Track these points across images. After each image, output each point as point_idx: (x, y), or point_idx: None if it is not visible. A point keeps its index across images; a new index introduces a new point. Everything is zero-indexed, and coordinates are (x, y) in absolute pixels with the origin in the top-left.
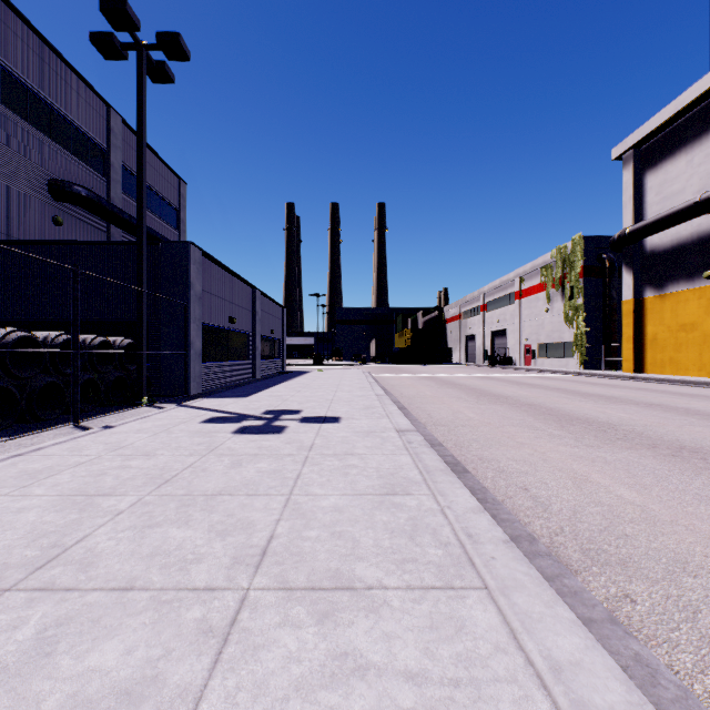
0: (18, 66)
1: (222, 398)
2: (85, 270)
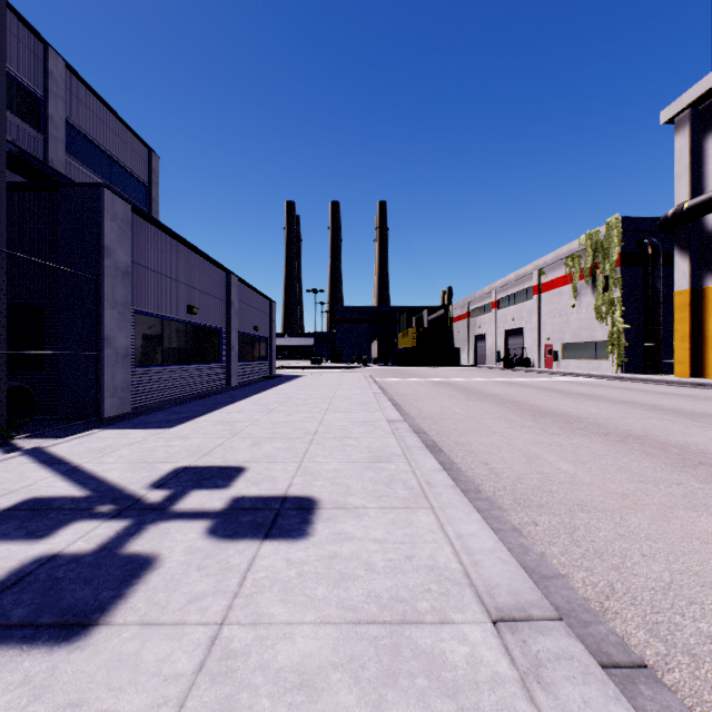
0: None
1: (132, 429)
2: None
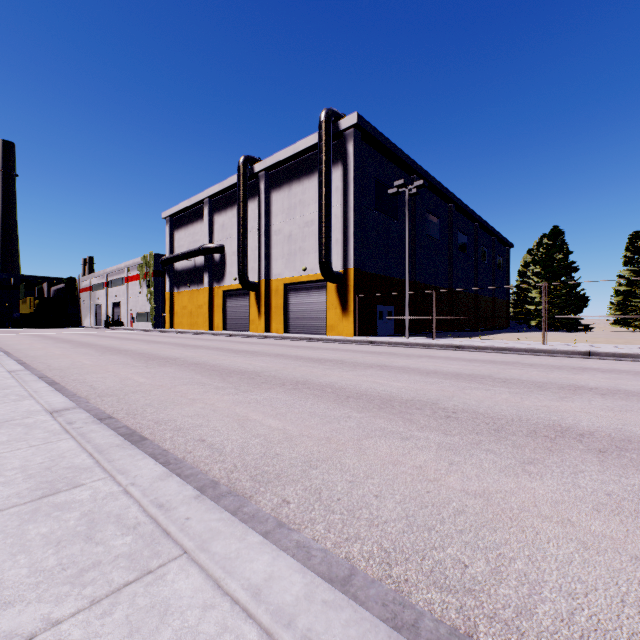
0: None
1: None
2: None
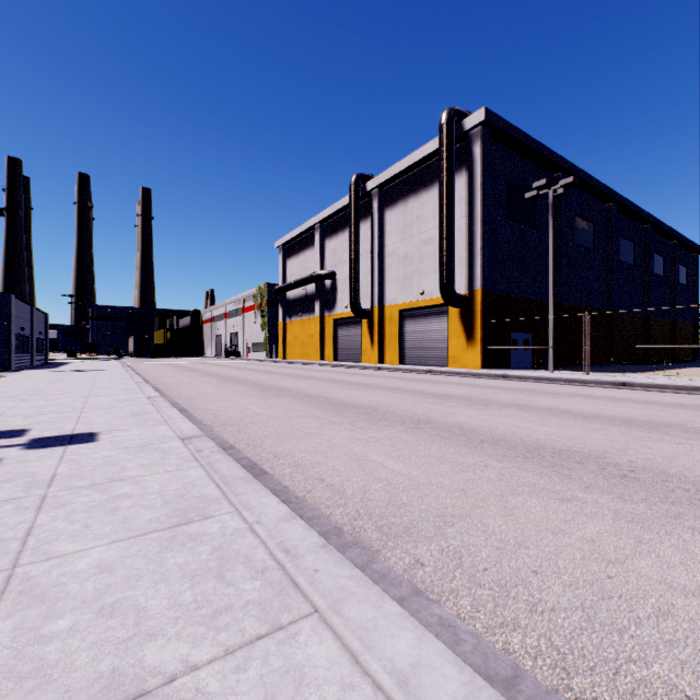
0: None
1: (42, 369)
2: None
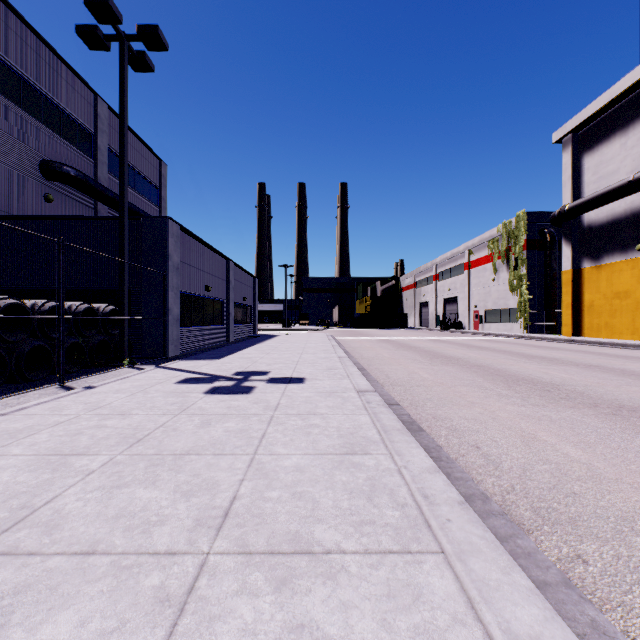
0: (12, 56)
1: (197, 360)
2: (73, 242)
